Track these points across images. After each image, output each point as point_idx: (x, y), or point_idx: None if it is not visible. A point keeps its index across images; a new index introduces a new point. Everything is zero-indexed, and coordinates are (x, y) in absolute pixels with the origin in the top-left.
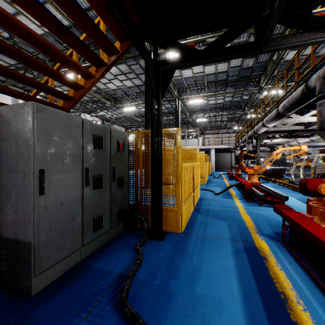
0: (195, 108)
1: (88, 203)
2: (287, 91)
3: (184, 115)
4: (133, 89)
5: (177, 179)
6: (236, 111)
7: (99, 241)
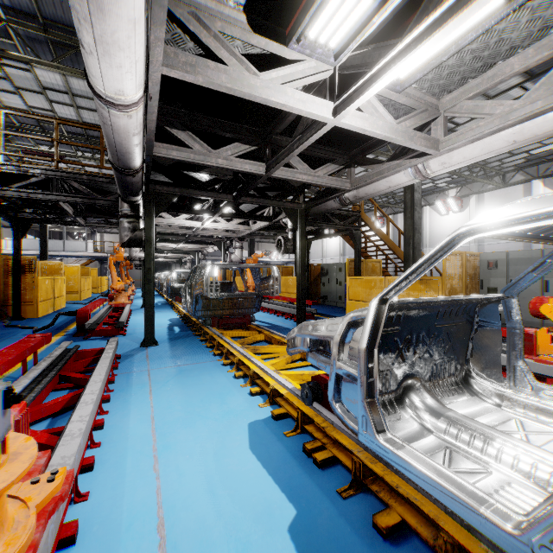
0: None
1: None
2: None
3: None
4: None
5: (35, 286)
6: None
7: None
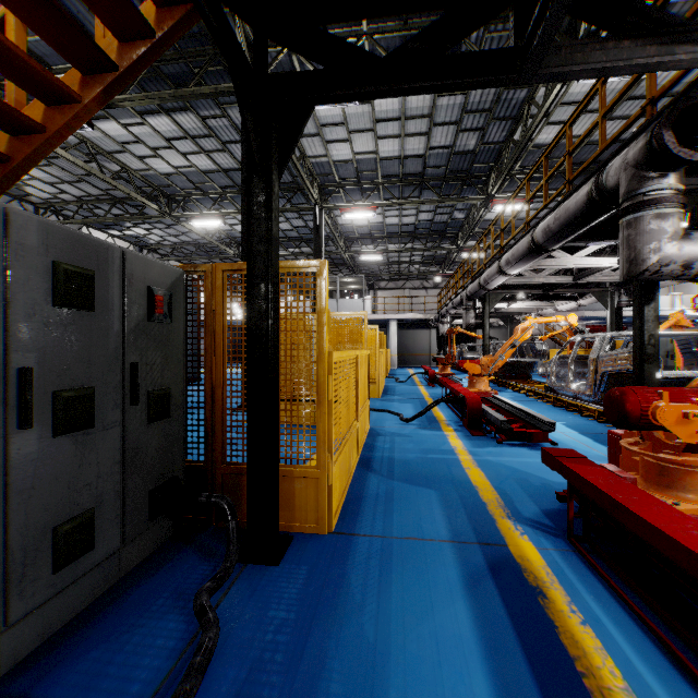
0: (357, 232)
1: (30, 482)
2: (547, 200)
3: (334, 246)
4: (216, 177)
5: (319, 394)
6: (441, 244)
7: (81, 592)
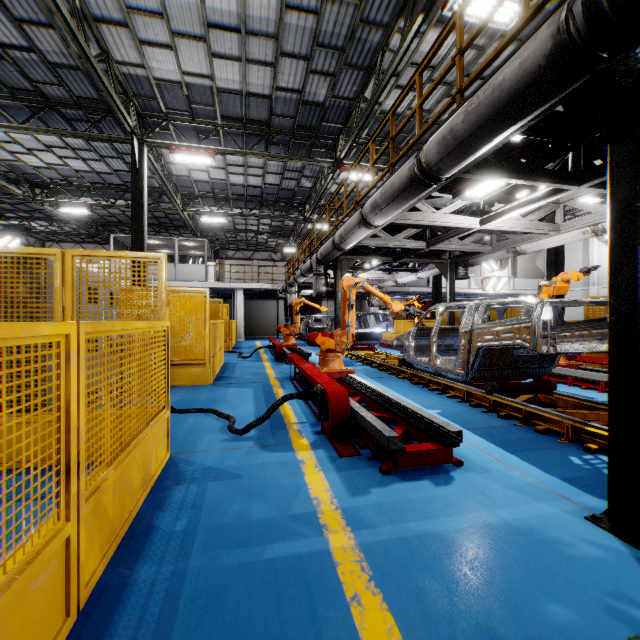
0: (196, 188)
1: None
2: (424, 127)
3: (170, 203)
4: None
5: None
6: (288, 215)
7: None
